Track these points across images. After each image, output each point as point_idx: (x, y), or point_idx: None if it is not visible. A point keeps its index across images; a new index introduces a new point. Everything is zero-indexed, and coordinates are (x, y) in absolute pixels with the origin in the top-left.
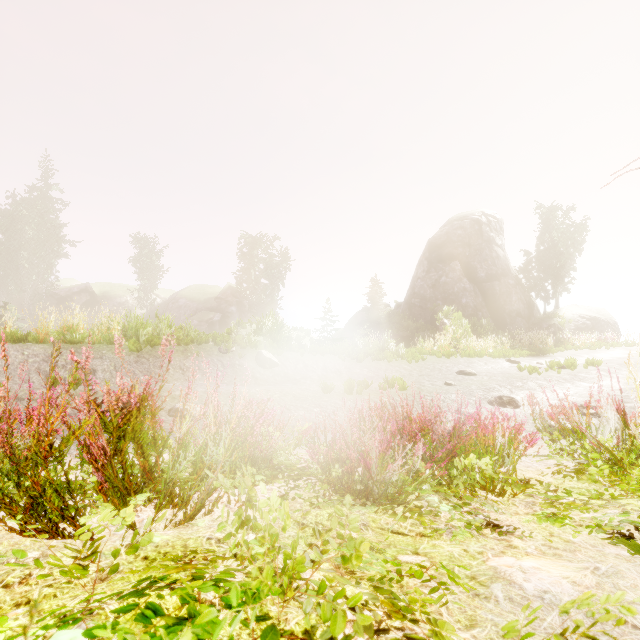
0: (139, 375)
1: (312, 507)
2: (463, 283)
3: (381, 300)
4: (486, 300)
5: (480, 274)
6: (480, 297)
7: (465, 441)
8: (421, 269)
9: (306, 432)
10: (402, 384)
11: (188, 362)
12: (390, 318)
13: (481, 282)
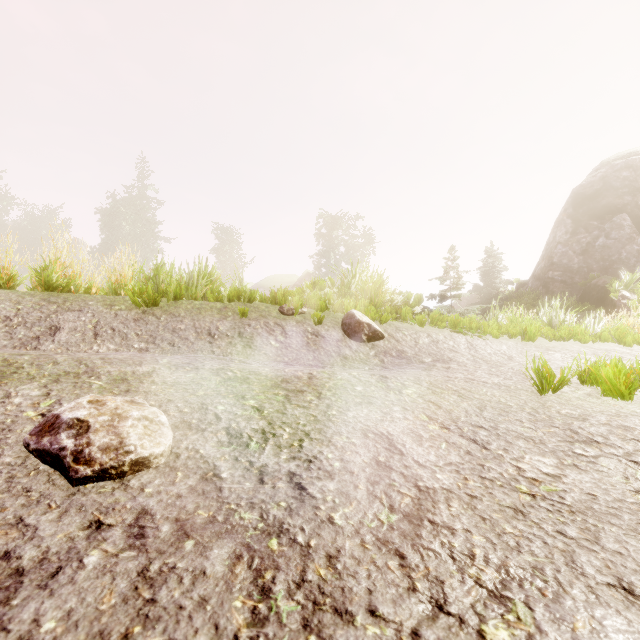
0: (132, 341)
1: None
2: (637, 244)
3: (499, 276)
4: None
5: None
6: None
7: None
8: (562, 230)
9: None
10: None
11: (224, 325)
12: (514, 299)
13: None
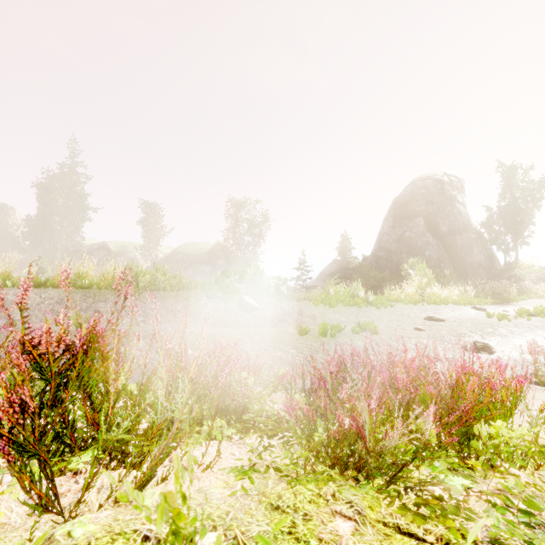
0: (136, 316)
1: (289, 484)
2: (426, 237)
3: (350, 253)
4: (448, 253)
5: (442, 229)
6: (442, 250)
7: (487, 403)
8: (387, 225)
9: (282, 378)
10: (374, 328)
11: (179, 306)
12: (358, 269)
13: (443, 236)
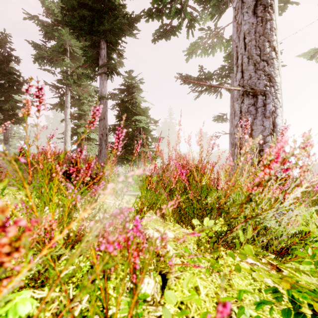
0: None
1: None
2: None
3: None
4: None
5: None
6: None
7: None
8: None
9: None
10: None
11: None
12: None
13: None
